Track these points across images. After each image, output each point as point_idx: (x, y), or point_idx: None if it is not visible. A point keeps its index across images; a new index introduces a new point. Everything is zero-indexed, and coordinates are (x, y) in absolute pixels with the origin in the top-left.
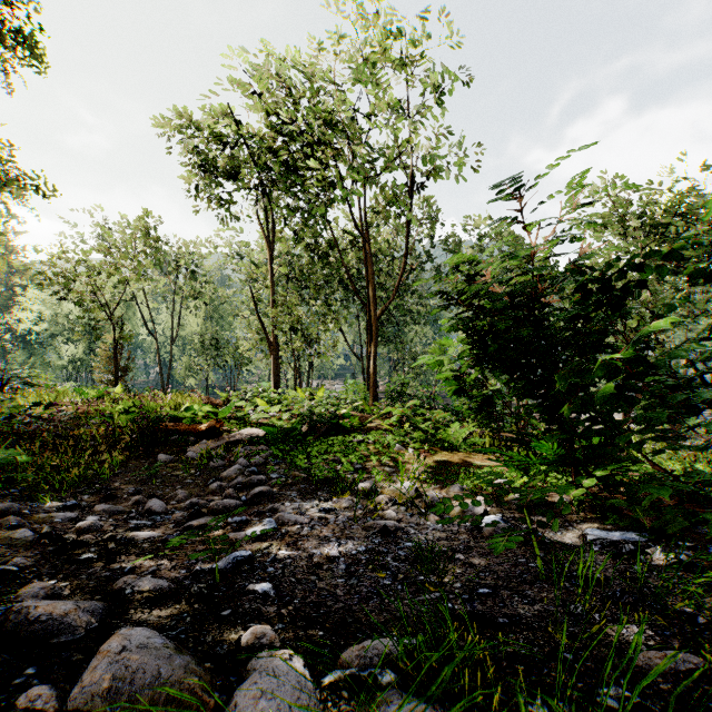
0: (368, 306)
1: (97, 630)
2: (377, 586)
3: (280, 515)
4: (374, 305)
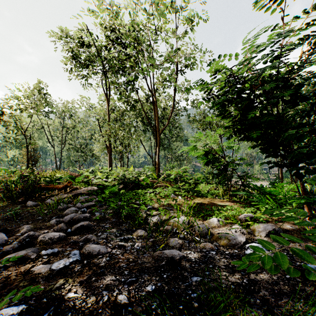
0: (155, 129)
1: None
2: None
3: (87, 246)
4: (158, 128)
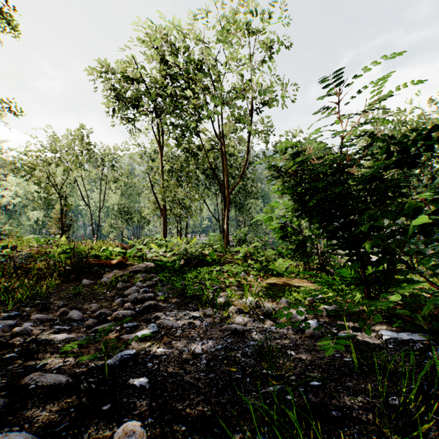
0: (223, 186)
1: None
2: (230, 379)
3: (161, 321)
4: (227, 185)
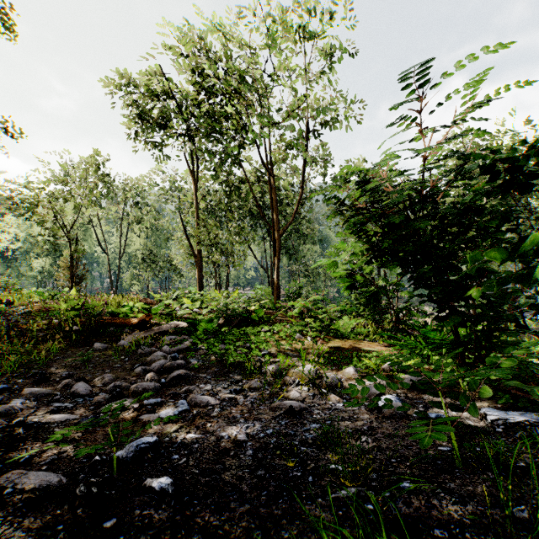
0: (273, 227)
1: None
2: (286, 479)
3: (193, 397)
4: (277, 225)
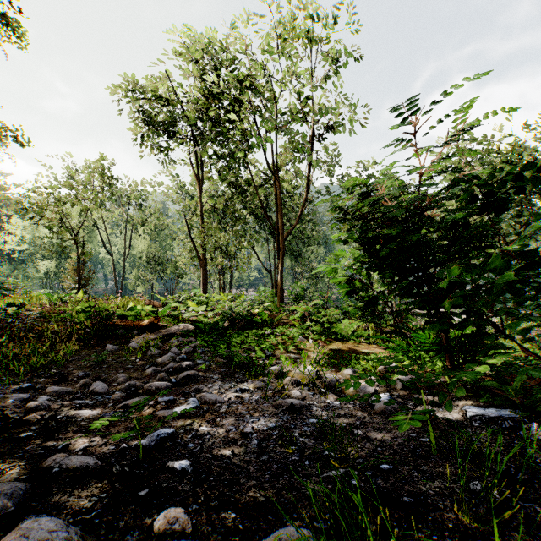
0: (276, 230)
1: (12, 514)
2: (286, 462)
3: (203, 395)
4: (281, 229)
